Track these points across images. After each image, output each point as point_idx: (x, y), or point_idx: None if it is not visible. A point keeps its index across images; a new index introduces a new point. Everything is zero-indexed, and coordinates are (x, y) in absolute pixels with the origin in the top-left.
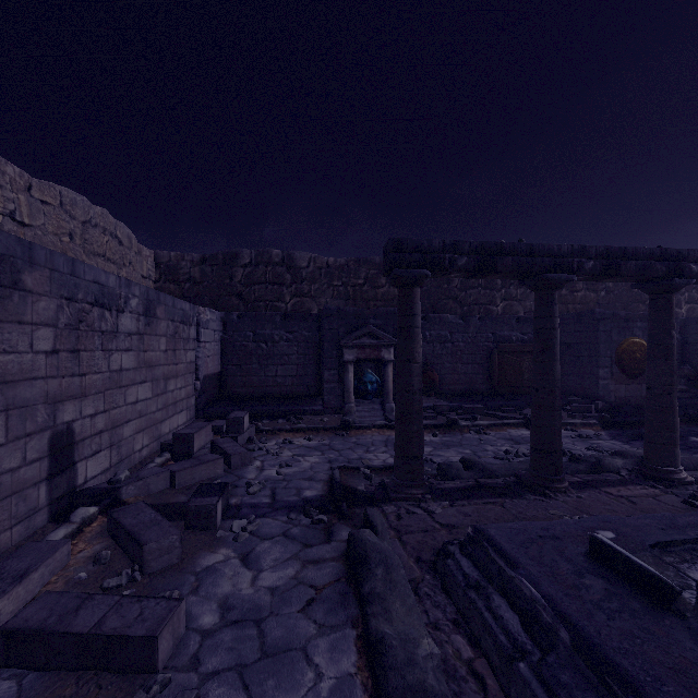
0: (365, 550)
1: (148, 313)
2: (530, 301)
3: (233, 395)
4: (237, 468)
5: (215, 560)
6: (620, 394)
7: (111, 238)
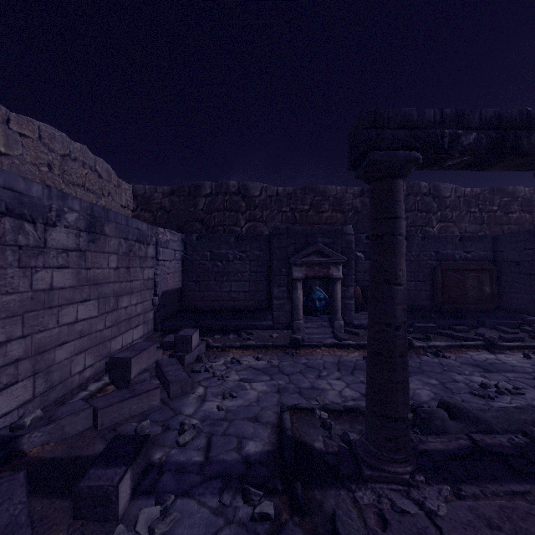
0: None
1: (93, 229)
2: (465, 222)
3: (193, 308)
4: (176, 397)
5: None
6: None
7: (91, 171)
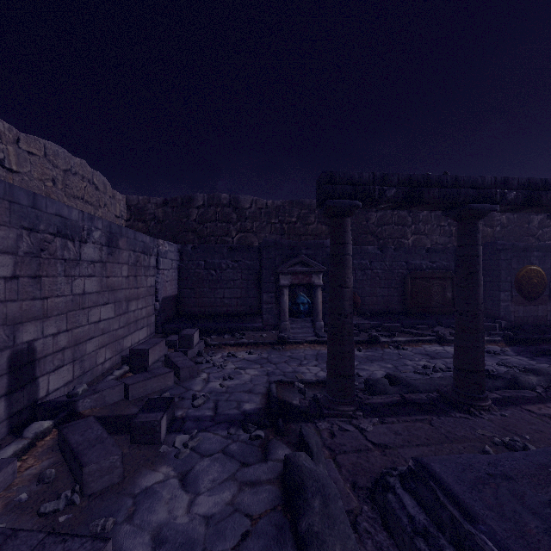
0: (302, 477)
1: (111, 244)
2: (436, 235)
3: (188, 313)
4: (185, 380)
5: (154, 479)
6: (518, 314)
7: (89, 184)
